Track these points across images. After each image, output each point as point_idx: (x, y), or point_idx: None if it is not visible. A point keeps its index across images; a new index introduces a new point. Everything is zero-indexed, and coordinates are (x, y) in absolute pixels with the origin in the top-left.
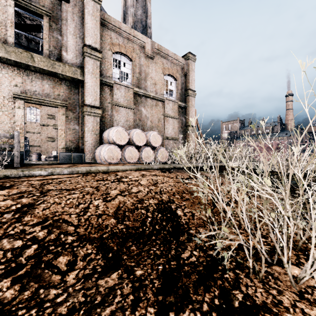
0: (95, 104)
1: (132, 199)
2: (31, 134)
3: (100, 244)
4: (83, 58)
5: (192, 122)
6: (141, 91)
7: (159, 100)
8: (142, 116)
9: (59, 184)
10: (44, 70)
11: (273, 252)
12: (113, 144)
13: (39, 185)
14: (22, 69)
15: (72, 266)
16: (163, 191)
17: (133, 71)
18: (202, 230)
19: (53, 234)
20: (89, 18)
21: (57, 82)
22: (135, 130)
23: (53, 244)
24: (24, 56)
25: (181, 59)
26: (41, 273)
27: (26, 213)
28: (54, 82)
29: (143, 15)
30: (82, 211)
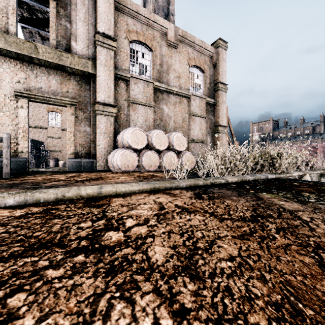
0: (108, 102)
1: None
2: (52, 139)
3: None
4: (95, 48)
5: (223, 122)
6: (163, 85)
7: (184, 97)
8: (164, 115)
9: None
10: (50, 63)
11: None
12: (128, 148)
13: None
14: (25, 63)
15: None
16: (229, 323)
17: (153, 62)
18: None
19: None
20: (102, 0)
21: (65, 77)
22: (154, 131)
23: None
24: (27, 46)
25: (210, 48)
26: None
27: None
28: (62, 77)
29: (165, 1)
30: None
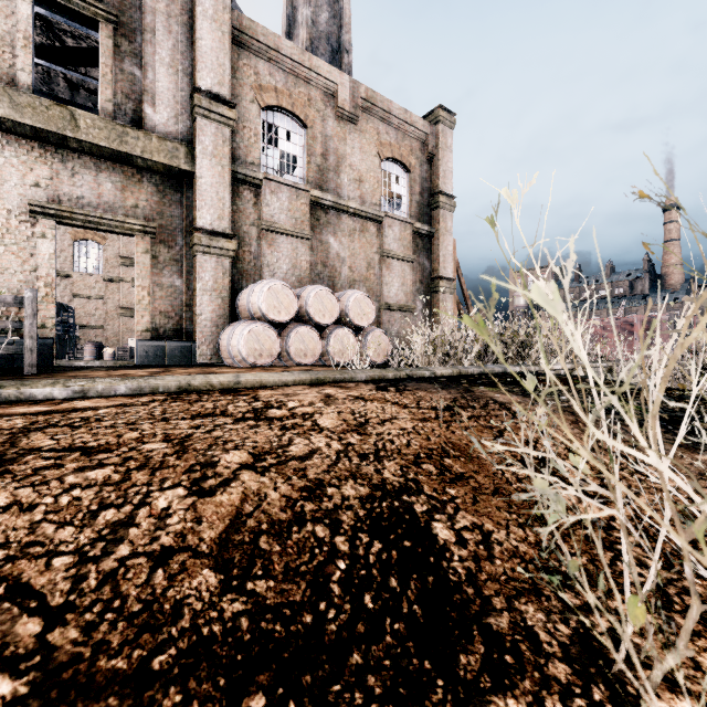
0: (219, 229)
1: (287, 484)
2: (85, 301)
3: None
4: (192, 119)
5: (446, 270)
6: (328, 196)
7: (370, 220)
8: (331, 255)
9: (75, 431)
10: (102, 148)
11: None
12: (261, 320)
13: (10, 433)
14: (51, 147)
15: None
16: (385, 451)
17: (308, 150)
18: (533, 613)
19: None
20: (206, 27)
21: (132, 176)
22: (312, 288)
23: None
24: (55, 115)
25: (421, 124)
26: None
27: None
28: (125, 176)
29: (333, 23)
30: (101, 539)
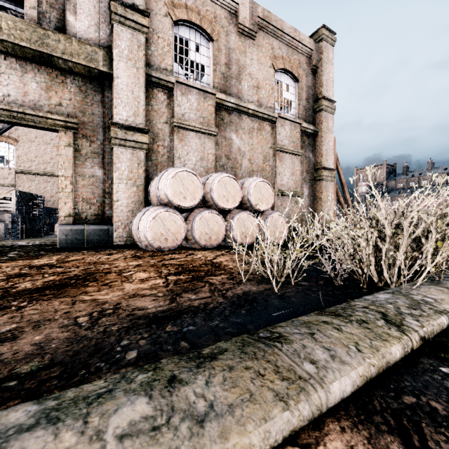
0: (134, 124)
1: None
2: None
3: None
4: (110, 28)
5: (328, 162)
6: (231, 99)
7: (266, 120)
8: (233, 149)
9: None
10: (24, 49)
11: None
12: (167, 206)
13: None
14: None
15: None
16: None
17: (214, 60)
18: None
19: None
20: None
21: (56, 77)
22: (216, 175)
23: None
24: None
25: (307, 41)
26: None
27: None
28: (50, 77)
29: None
30: None
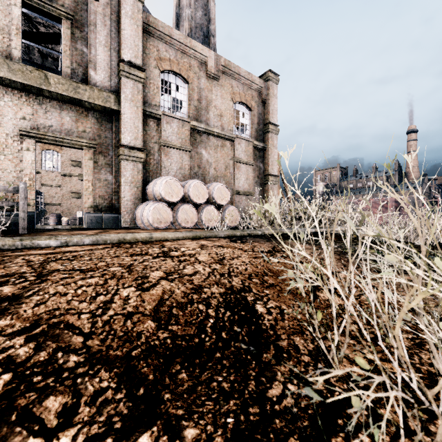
0: (135, 145)
1: (184, 286)
2: (49, 188)
3: (126, 369)
4: (118, 78)
5: (273, 170)
6: (202, 125)
7: (227, 139)
8: (203, 161)
9: (72, 262)
10: (64, 96)
11: (429, 386)
12: (161, 201)
13: (39, 262)
14: (32, 95)
15: (69, 417)
16: (233, 273)
17: (189, 97)
18: (298, 340)
19: (44, 352)
20: (127, 22)
21: (82, 113)
22: (192, 181)
23: (41, 372)
24: (35, 76)
25: (258, 81)
26: (6, 435)
27: (5, 311)
28: (78, 113)
29: (204, 18)
30: (100, 308)
